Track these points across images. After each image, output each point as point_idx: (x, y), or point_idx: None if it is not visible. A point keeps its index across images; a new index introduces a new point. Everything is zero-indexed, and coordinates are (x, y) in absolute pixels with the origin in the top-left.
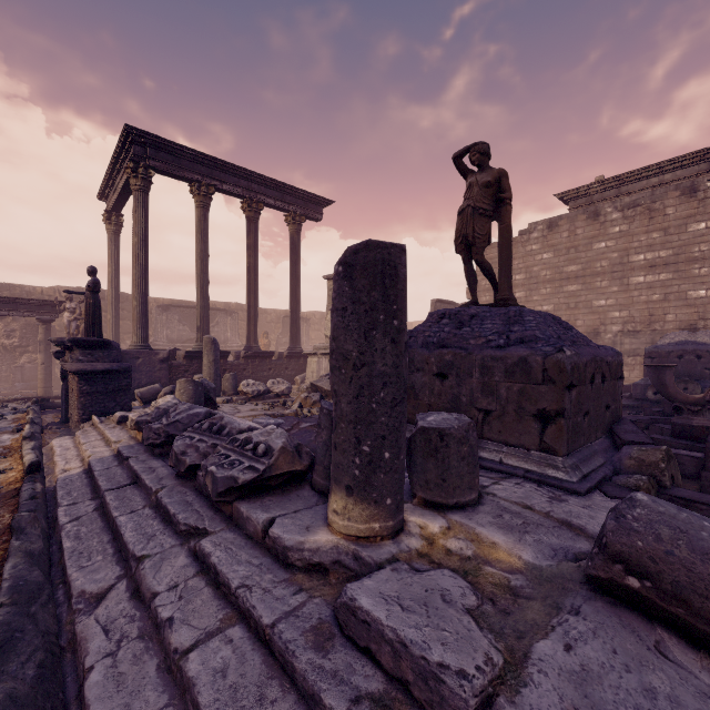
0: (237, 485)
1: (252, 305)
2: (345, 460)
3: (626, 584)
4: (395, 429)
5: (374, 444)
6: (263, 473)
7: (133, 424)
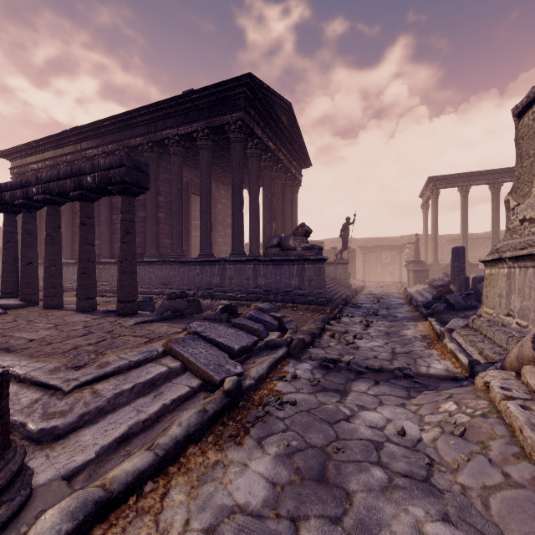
0: (439, 285)
1: (494, 239)
2: (451, 279)
3: (476, 291)
4: (459, 275)
5: (455, 277)
6: (443, 284)
7: (426, 282)
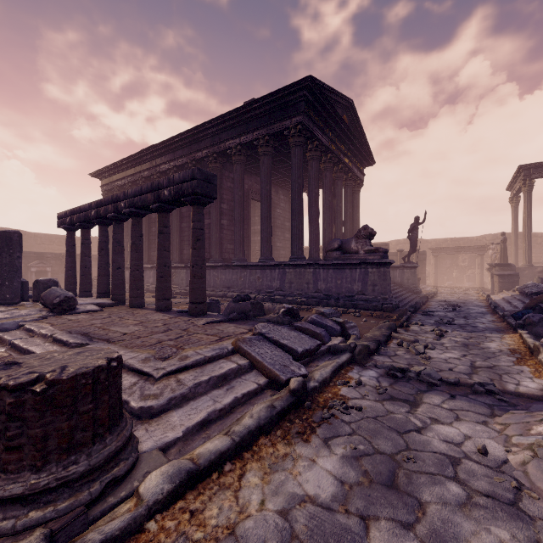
0: (533, 292)
1: None
2: None
3: None
4: None
5: None
6: (539, 291)
7: (516, 289)
